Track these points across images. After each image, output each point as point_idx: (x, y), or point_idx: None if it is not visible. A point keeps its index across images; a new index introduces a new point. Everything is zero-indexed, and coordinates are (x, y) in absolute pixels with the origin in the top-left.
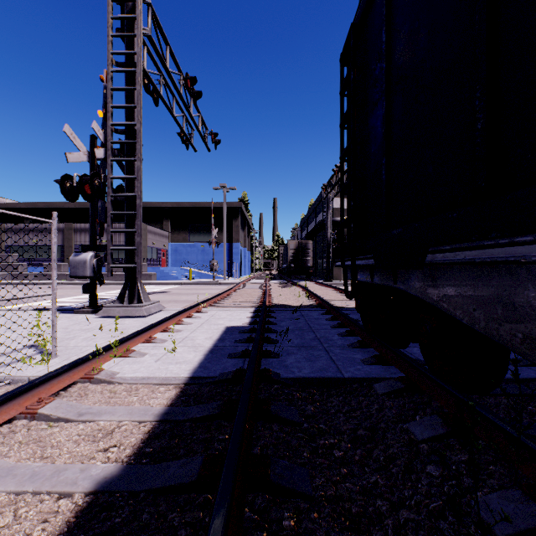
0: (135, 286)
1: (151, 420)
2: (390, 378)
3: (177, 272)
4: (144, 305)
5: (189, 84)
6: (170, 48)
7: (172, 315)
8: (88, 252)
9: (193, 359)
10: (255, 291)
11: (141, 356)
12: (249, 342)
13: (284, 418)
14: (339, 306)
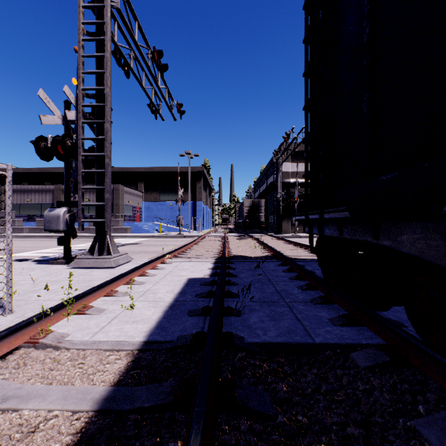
0: (104, 239)
1: (87, 410)
2: (367, 344)
3: (149, 226)
4: (112, 257)
5: (156, 57)
6: (138, 24)
7: (136, 267)
8: (62, 208)
9: (151, 317)
10: (216, 242)
11: (99, 313)
12: (210, 296)
13: (253, 409)
14: (292, 257)
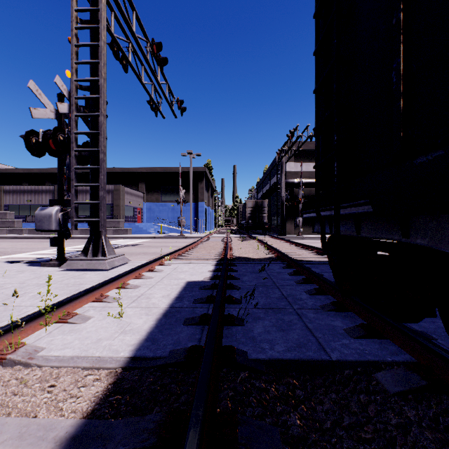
0: (99, 239)
1: None
2: (394, 362)
3: (151, 227)
4: (107, 258)
5: (155, 50)
6: (136, 14)
7: (131, 269)
8: (54, 206)
9: (141, 327)
10: (218, 244)
11: (83, 321)
12: (210, 302)
13: None
14: (297, 258)
